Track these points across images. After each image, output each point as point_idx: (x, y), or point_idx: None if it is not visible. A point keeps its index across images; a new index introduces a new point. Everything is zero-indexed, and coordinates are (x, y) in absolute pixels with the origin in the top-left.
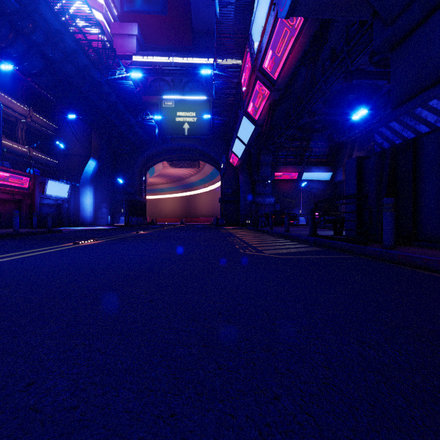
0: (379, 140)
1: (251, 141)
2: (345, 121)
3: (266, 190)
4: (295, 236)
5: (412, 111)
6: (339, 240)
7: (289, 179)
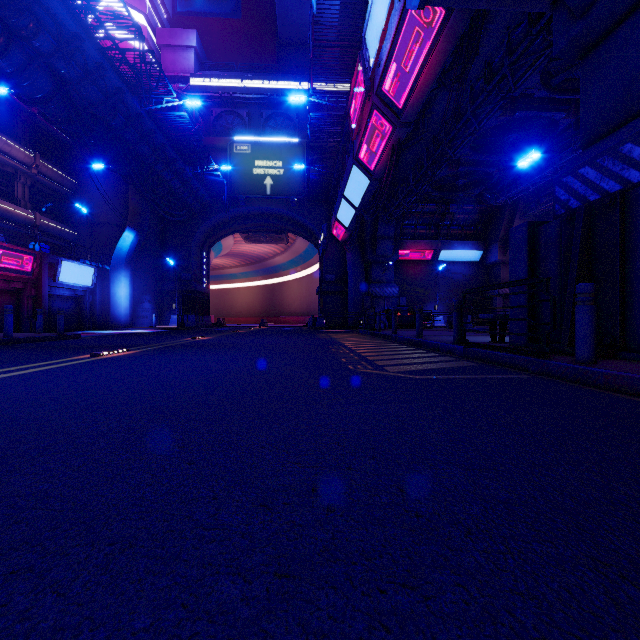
0: (562, 196)
1: (365, 202)
2: (503, 174)
3: (386, 275)
4: (432, 344)
5: (616, 148)
6: (503, 350)
7: (419, 260)
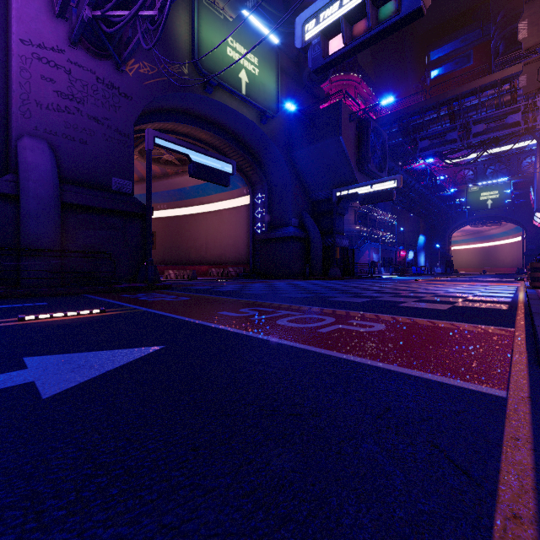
0: None
1: None
2: None
3: None
4: None
5: None
6: None
7: None
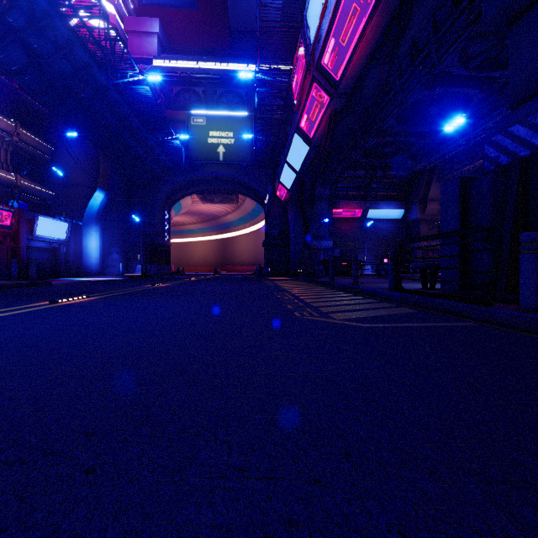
0: (492, 153)
1: (305, 167)
2: (423, 143)
3: (322, 230)
4: (369, 291)
5: None
6: (440, 297)
7: (350, 218)
